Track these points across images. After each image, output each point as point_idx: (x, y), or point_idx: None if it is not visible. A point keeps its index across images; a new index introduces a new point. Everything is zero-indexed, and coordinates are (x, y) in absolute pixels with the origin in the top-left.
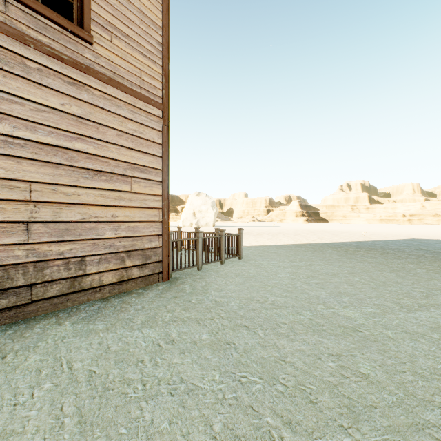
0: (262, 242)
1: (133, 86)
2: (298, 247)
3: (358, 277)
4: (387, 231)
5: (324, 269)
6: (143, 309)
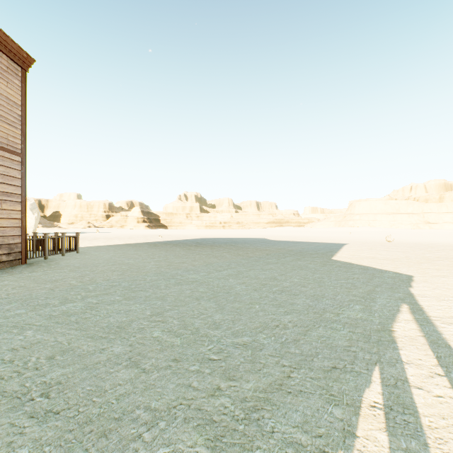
0: (97, 244)
1: (3, 144)
2: (125, 245)
3: (147, 254)
4: (199, 234)
5: (133, 252)
6: (23, 271)
